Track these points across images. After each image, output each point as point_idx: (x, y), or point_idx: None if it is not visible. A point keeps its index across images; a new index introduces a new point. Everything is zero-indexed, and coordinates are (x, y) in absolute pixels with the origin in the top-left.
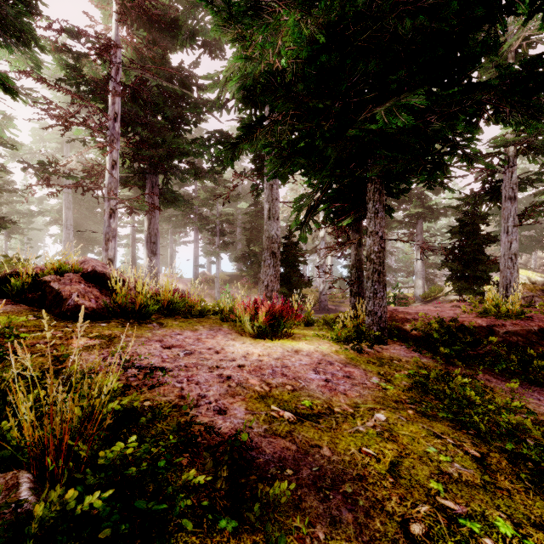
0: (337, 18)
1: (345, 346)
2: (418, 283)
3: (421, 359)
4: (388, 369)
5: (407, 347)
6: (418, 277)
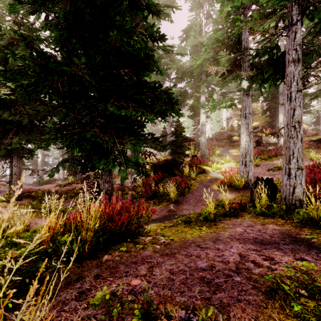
0: (1, 94)
1: (4, 203)
2: (60, 172)
3: (32, 202)
4: (19, 206)
5: (30, 200)
6: (60, 169)
